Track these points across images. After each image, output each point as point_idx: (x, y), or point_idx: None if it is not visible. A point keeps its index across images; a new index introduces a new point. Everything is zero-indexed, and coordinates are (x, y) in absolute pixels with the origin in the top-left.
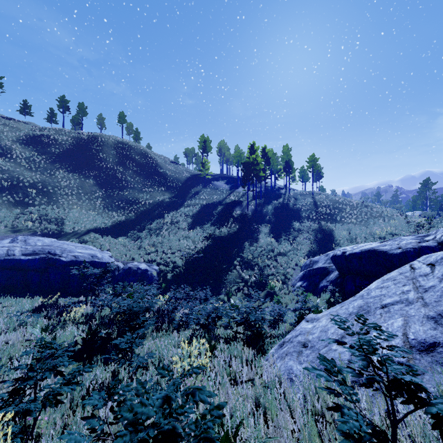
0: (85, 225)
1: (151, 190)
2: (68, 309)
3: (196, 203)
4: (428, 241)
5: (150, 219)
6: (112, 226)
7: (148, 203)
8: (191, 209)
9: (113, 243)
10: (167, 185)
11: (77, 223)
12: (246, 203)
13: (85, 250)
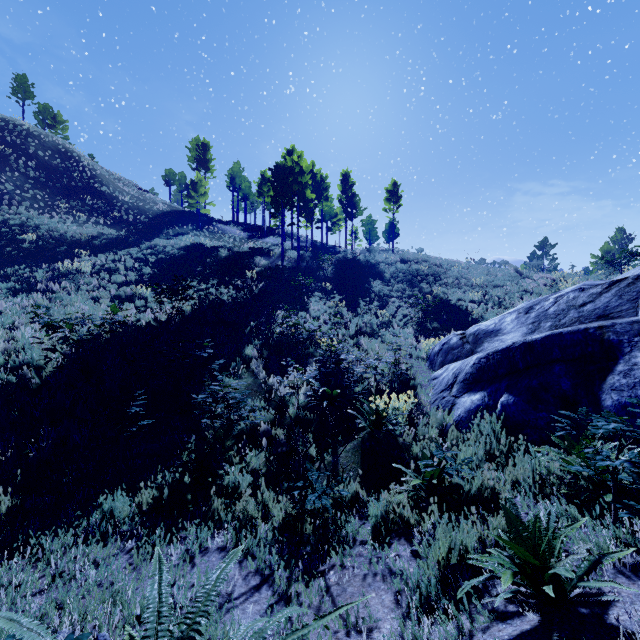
0: None
1: (68, 219)
2: None
3: (170, 245)
4: None
5: (36, 265)
6: None
7: (50, 240)
8: (155, 252)
9: None
10: (114, 217)
11: None
12: (279, 254)
13: None
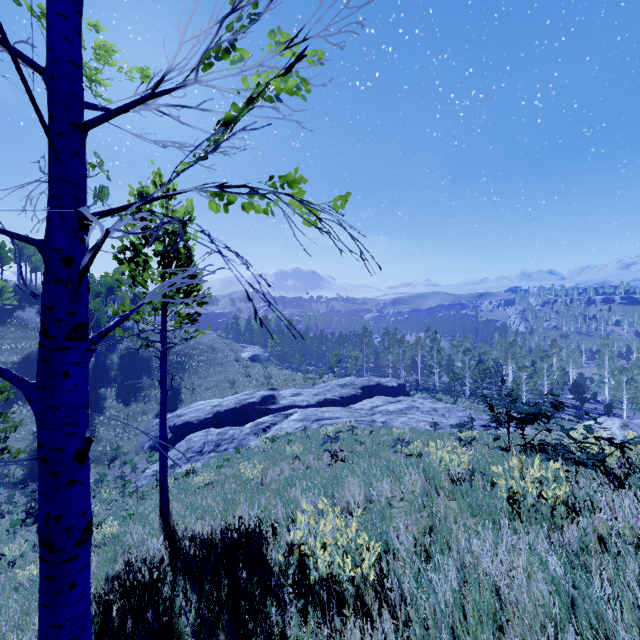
0: None
1: None
2: None
3: (1, 362)
4: (210, 414)
5: None
6: None
7: None
8: None
9: None
10: None
11: None
12: None
13: None
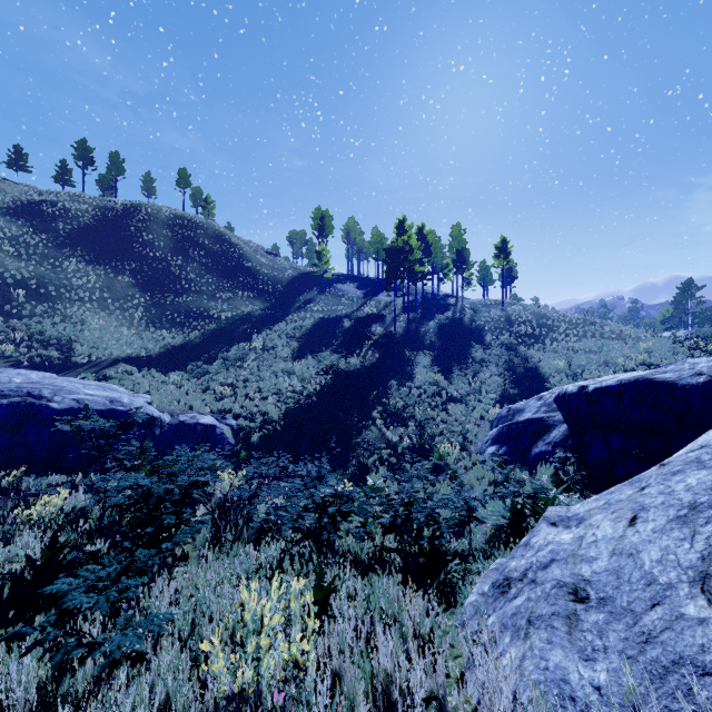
0: (111, 351)
1: (230, 296)
2: (31, 498)
3: (306, 318)
4: None
5: (227, 343)
6: (160, 354)
7: (225, 318)
8: (298, 326)
9: (156, 382)
10: (259, 289)
11: (96, 347)
12: (392, 317)
13: (101, 392)
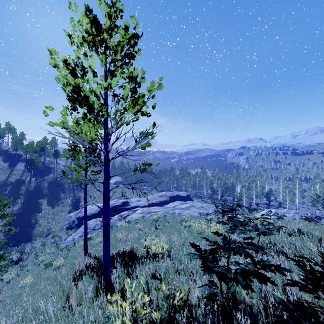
0: None
1: None
2: None
3: None
4: (97, 211)
5: None
6: None
7: None
8: None
9: None
10: None
11: None
12: (28, 181)
13: None
